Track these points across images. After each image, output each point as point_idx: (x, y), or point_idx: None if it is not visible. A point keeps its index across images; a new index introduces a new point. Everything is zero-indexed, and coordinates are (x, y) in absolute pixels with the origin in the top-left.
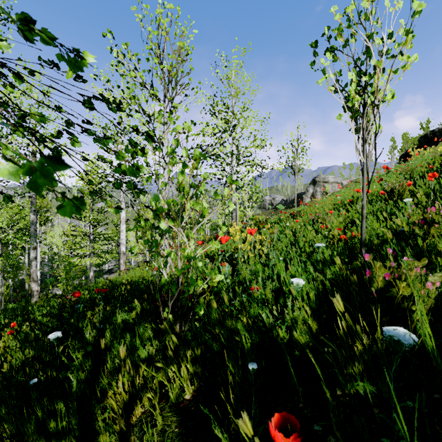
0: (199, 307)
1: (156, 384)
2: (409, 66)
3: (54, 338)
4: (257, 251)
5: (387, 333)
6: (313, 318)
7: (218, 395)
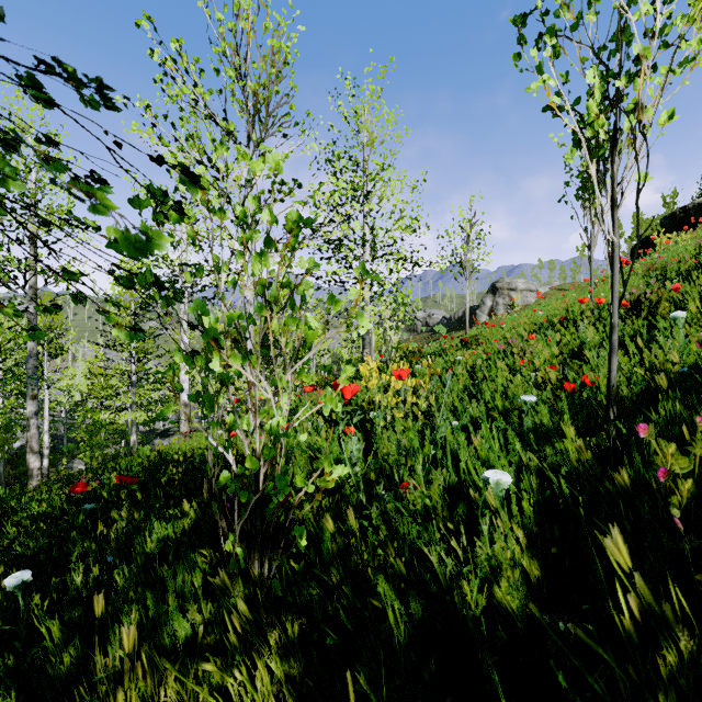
0: (299, 531)
1: (205, 701)
2: None
3: (16, 584)
4: (408, 406)
5: None
6: (530, 553)
7: None
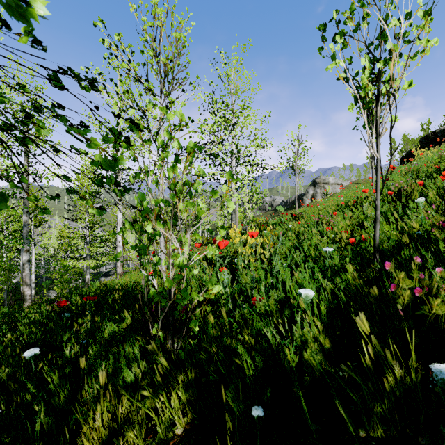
0: (194, 323)
1: (142, 415)
2: (429, 51)
3: (31, 355)
4: (258, 255)
5: (438, 375)
6: (324, 335)
7: (215, 431)
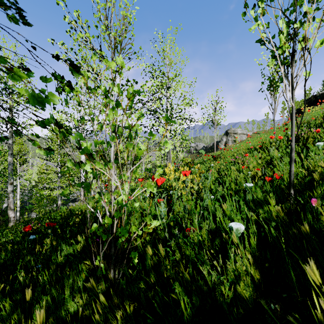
0: (134, 254)
1: None
2: None
3: None
4: (189, 188)
5: None
6: (254, 266)
7: None
